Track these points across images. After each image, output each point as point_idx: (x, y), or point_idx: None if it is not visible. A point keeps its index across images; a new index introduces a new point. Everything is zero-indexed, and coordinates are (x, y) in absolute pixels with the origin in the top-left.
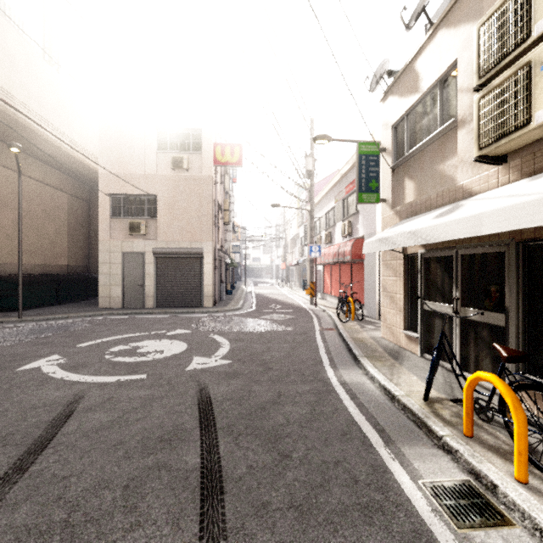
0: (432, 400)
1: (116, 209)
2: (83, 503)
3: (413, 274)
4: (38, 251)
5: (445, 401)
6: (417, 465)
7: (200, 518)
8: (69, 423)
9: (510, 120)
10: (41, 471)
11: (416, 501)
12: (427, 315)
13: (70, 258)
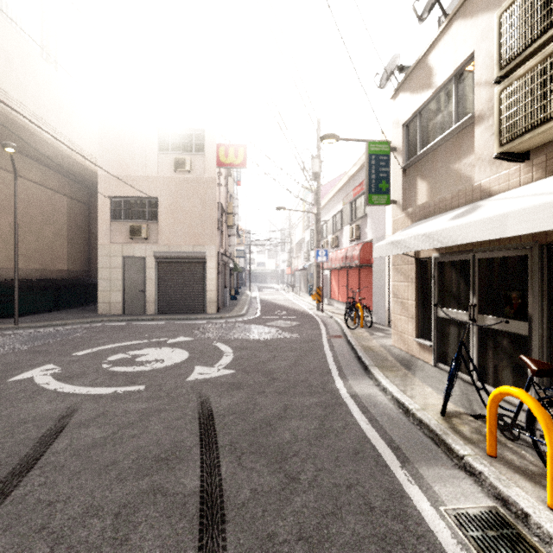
0: (449, 414)
1: (116, 212)
2: (68, 534)
3: (426, 279)
4: (36, 255)
5: (463, 416)
6: (438, 489)
7: (198, 552)
8: (59, 440)
9: (535, 112)
10: (25, 495)
11: (439, 532)
12: (441, 322)
13: (70, 262)
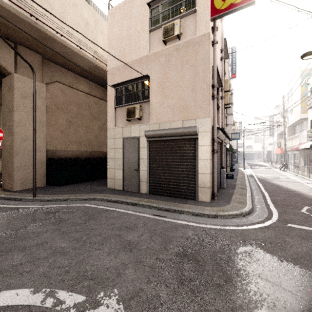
0: None
1: (119, 99)
2: None
3: None
4: (86, 142)
5: None
6: None
7: None
8: None
9: None
10: None
11: None
12: None
13: None
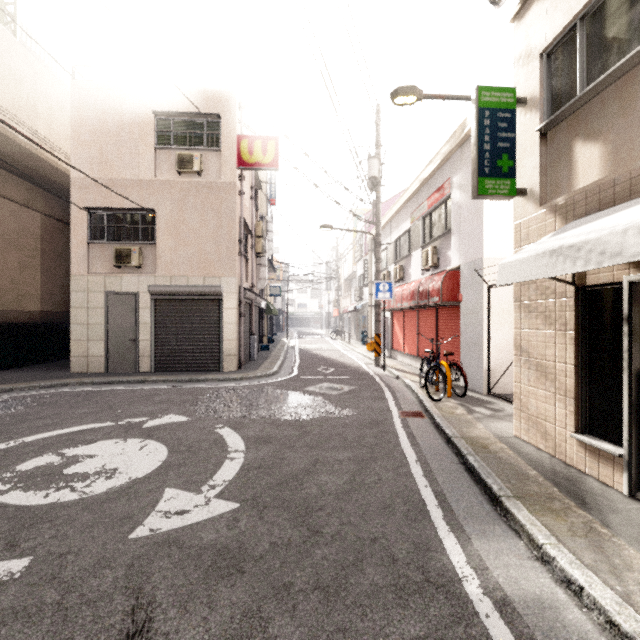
0: None
1: (97, 231)
2: None
3: (599, 325)
4: None
5: None
6: None
7: None
8: None
9: None
10: None
11: None
12: None
13: (45, 301)
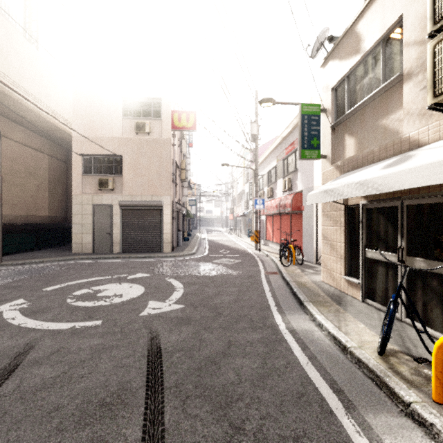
0: (385, 352)
1: (87, 168)
2: None
3: (354, 224)
4: (21, 204)
5: (399, 354)
6: (389, 442)
7: None
8: (9, 381)
9: None
10: None
11: None
12: (369, 262)
13: (50, 210)
